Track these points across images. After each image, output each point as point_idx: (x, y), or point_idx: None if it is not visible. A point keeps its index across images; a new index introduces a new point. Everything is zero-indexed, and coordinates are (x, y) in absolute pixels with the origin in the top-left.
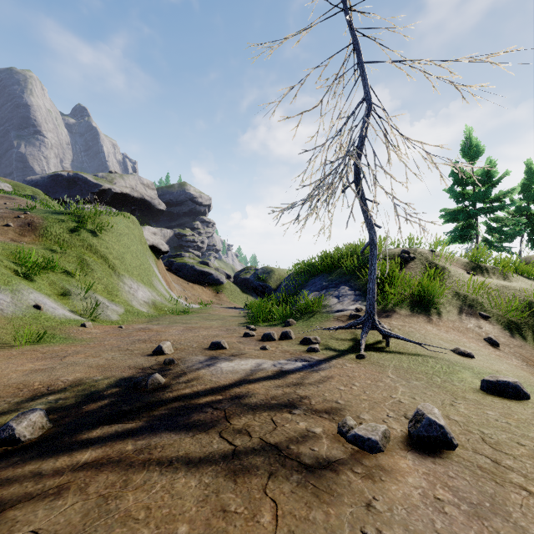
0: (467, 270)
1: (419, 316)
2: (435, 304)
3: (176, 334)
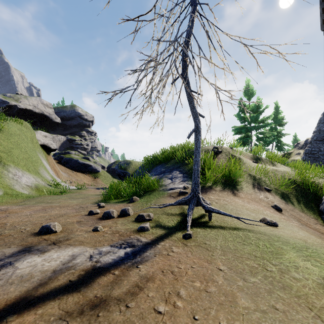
0: (252, 160)
1: (228, 191)
2: (237, 182)
3: (25, 215)
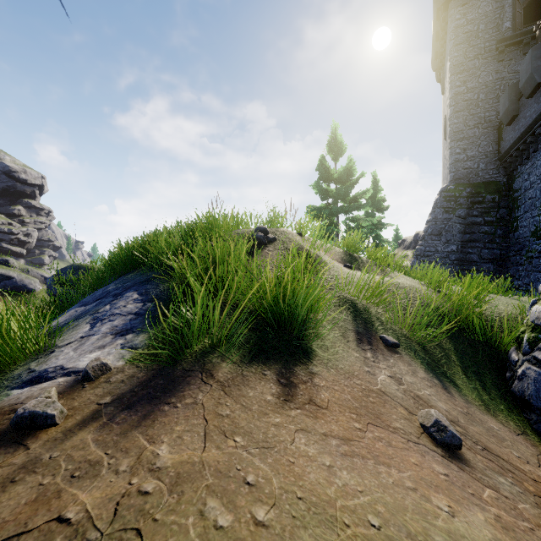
0: (344, 262)
1: (270, 377)
2: (307, 328)
3: None
